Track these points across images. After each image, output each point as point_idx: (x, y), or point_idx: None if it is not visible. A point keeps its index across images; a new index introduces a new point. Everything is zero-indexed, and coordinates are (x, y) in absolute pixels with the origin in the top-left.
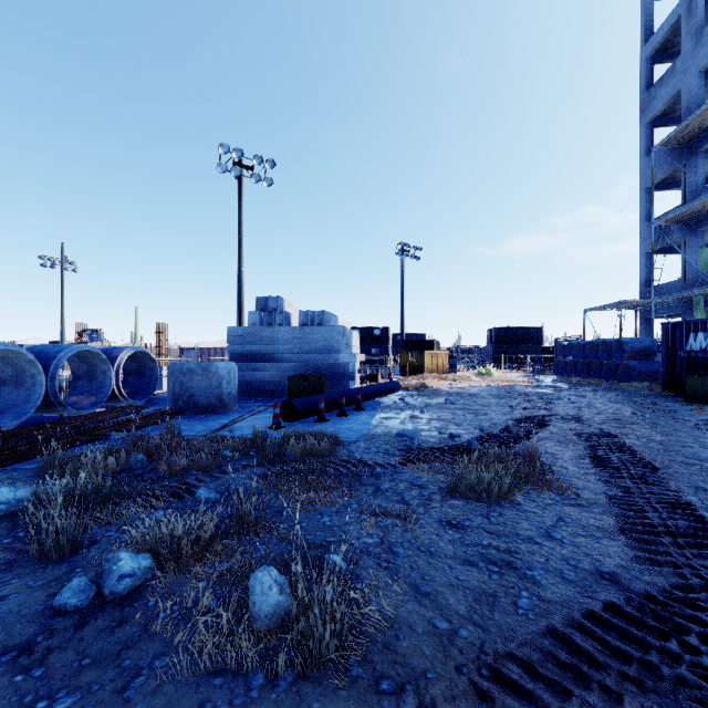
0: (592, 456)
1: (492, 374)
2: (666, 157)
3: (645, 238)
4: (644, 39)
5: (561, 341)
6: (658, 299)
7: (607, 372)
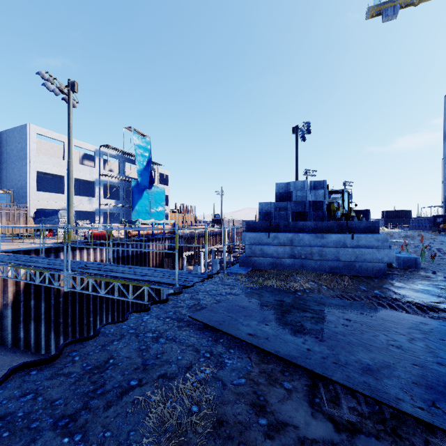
0: (398, 234)
1: (384, 230)
2: (445, 163)
3: (444, 183)
4: (445, 114)
5: (413, 218)
6: (443, 206)
7: (424, 228)
